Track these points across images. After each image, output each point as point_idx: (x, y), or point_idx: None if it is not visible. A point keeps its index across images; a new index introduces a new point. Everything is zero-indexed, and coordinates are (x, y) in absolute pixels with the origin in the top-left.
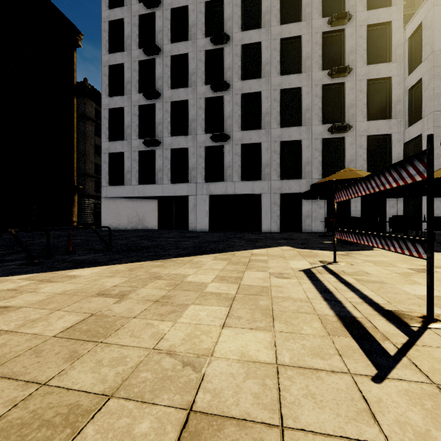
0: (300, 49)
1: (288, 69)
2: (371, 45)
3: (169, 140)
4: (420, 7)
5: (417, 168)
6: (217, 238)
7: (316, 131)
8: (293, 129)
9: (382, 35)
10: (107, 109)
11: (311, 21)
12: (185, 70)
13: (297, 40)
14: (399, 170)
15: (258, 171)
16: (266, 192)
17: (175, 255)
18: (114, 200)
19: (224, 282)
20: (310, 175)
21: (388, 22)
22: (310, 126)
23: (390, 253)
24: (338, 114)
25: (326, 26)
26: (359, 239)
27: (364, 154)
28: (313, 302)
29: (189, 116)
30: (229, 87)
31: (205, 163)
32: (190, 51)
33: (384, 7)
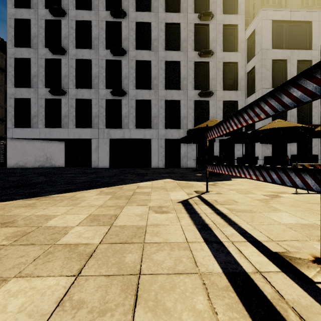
0: (179, 33)
1: (171, 46)
2: (225, 39)
3: (74, 91)
4: (254, 19)
5: (304, 87)
6: (113, 173)
7: (190, 94)
8: (174, 91)
9: (232, 33)
10: (13, 58)
11: (187, 13)
12: (89, 35)
13: (177, 26)
14: (278, 96)
15: (149, 121)
16: (154, 138)
17: (60, 191)
18: (20, 141)
19: (93, 223)
20: (186, 126)
21: (236, 25)
22: (186, 90)
23: (244, 182)
24: (205, 83)
25: (197, 20)
26: (230, 171)
27: (221, 113)
28: (193, 247)
29: (92, 73)
30: (126, 53)
31: (106, 113)
32: (93, 19)
33: (233, 14)
